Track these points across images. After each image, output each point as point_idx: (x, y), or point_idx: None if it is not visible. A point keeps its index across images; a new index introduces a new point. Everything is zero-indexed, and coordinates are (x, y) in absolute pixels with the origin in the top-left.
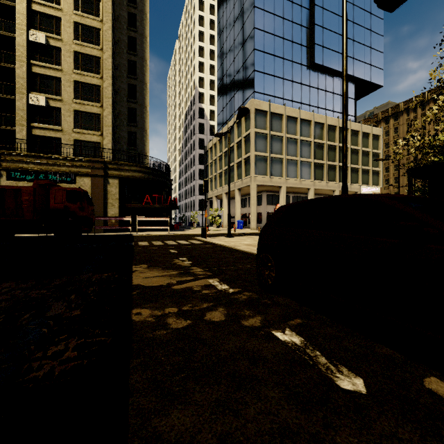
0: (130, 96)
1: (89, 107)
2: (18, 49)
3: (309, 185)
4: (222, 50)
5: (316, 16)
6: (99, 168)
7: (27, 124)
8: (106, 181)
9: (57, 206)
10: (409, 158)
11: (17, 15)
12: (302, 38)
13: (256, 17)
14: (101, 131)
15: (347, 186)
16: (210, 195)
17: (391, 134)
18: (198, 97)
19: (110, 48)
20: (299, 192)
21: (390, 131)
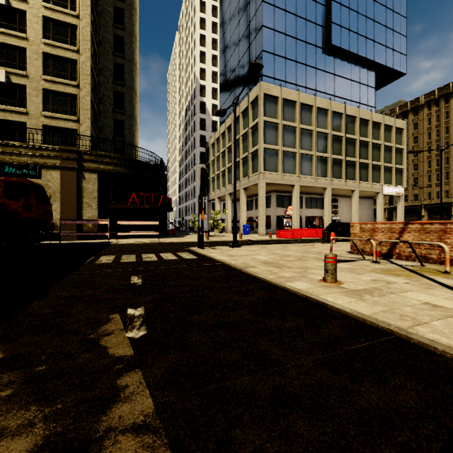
0: (116, 78)
1: (62, 86)
2: None
3: (326, 184)
4: (225, 34)
5: None
6: (71, 159)
7: None
8: (81, 175)
9: None
10: (431, 156)
11: None
12: (317, 16)
13: None
14: (78, 115)
15: None
16: (212, 196)
17: (410, 130)
18: (199, 90)
19: (89, 14)
20: (312, 193)
21: (409, 127)
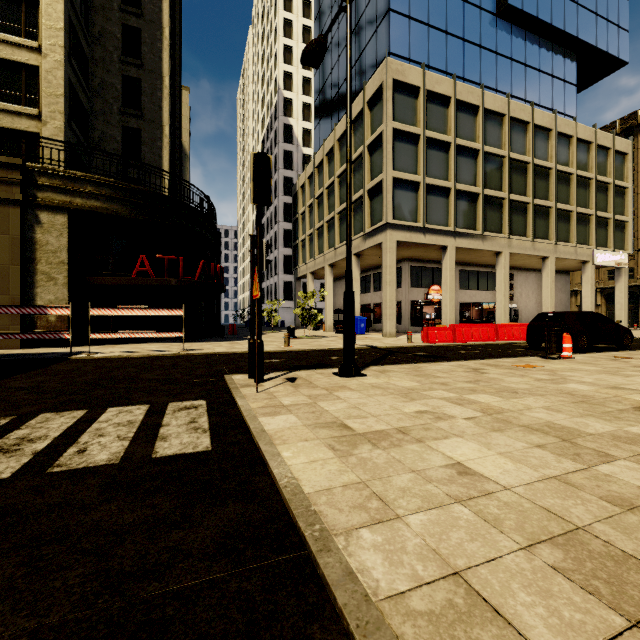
0: (127, 53)
1: (7, 48)
2: None
3: (500, 246)
4: (323, 3)
5: None
6: (8, 183)
7: None
8: (32, 217)
9: None
10: None
11: None
12: None
13: None
14: (40, 107)
15: None
16: (302, 271)
17: None
18: (282, 106)
19: None
20: (472, 263)
21: None
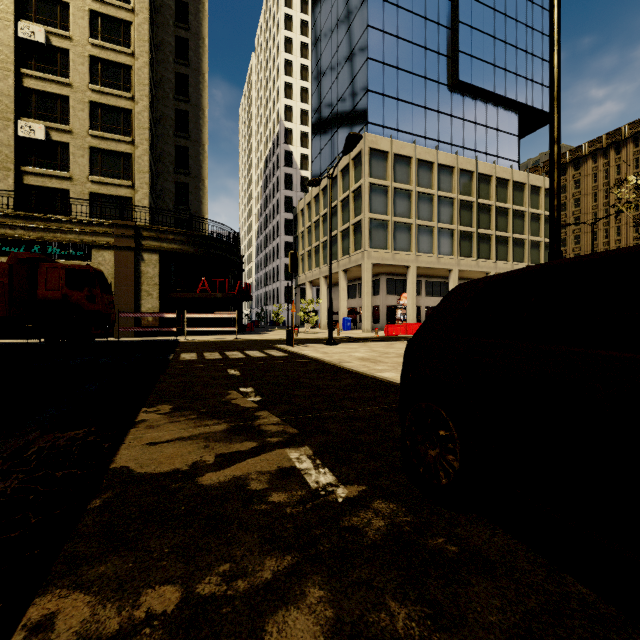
0: (178, 129)
1: (113, 143)
2: (1, 51)
3: (451, 265)
4: (319, 63)
5: (461, 9)
6: (128, 237)
7: (15, 168)
8: (139, 257)
9: (51, 294)
10: (597, 225)
11: None
12: (440, 43)
13: (371, 10)
14: (133, 180)
15: (561, 253)
16: (302, 280)
17: (570, 190)
18: (283, 135)
19: (147, 51)
20: (435, 275)
21: (569, 186)
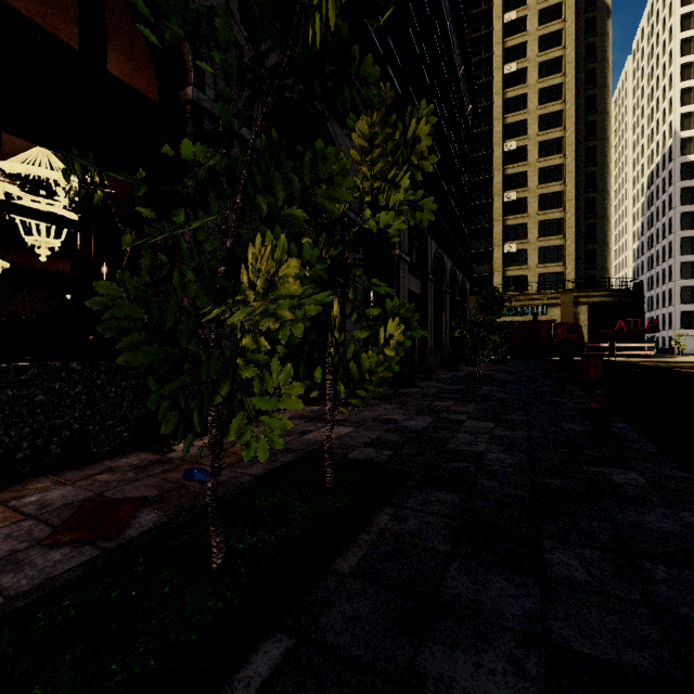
0: (586, 212)
1: (551, 242)
2: (496, 212)
3: None
4: None
5: None
6: (568, 299)
7: (502, 269)
8: (574, 310)
9: (561, 336)
10: None
11: (495, 186)
12: None
13: None
14: (563, 261)
15: None
16: None
17: None
18: (678, 148)
19: (573, 178)
20: None
21: None
